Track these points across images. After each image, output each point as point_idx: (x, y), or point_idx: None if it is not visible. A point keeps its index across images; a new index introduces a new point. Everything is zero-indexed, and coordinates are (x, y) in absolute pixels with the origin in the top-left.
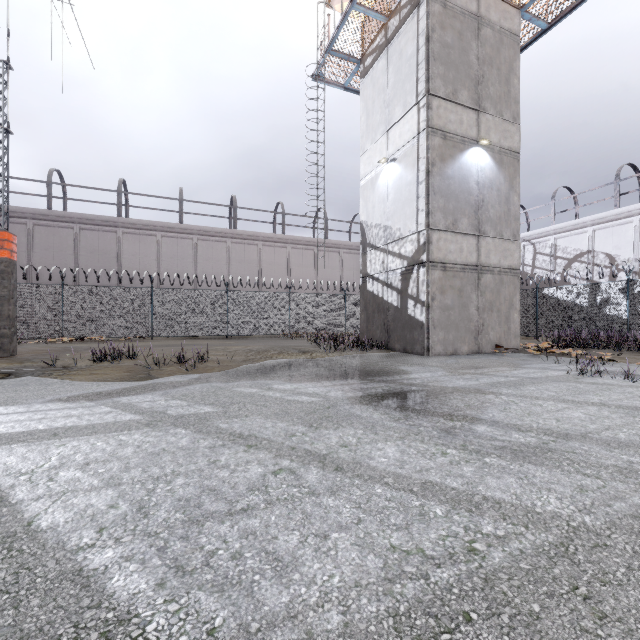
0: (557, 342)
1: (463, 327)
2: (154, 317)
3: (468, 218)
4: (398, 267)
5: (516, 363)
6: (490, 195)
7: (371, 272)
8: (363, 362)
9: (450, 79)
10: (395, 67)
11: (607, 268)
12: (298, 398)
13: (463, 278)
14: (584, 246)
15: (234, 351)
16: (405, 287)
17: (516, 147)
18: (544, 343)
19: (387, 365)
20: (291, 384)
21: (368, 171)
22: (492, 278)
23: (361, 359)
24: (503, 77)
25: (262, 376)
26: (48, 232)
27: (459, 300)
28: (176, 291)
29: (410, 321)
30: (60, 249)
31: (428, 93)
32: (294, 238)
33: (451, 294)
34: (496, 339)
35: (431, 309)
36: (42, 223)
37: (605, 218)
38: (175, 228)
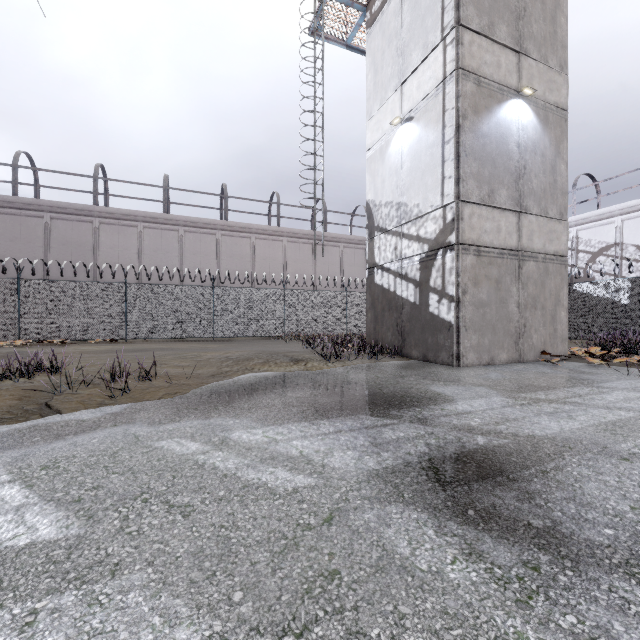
0: (605, 346)
1: (501, 329)
2: (128, 316)
3: (507, 189)
4: (416, 253)
5: (588, 379)
6: (533, 161)
7: (380, 261)
8: (376, 377)
9: (485, 8)
10: (412, 2)
11: (638, 262)
12: (268, 476)
13: (501, 266)
14: (611, 238)
15: (206, 360)
16: (425, 278)
17: (563, 103)
18: (592, 348)
19: (411, 383)
20: (265, 428)
21: (376, 139)
22: (535, 266)
23: (372, 372)
24: (548, 13)
25: (224, 407)
26: (14, 221)
27: (496, 294)
28: (154, 287)
29: (432, 321)
30: (28, 240)
31: (458, 24)
32: (290, 231)
33: (486, 286)
34: (540, 344)
35: (462, 305)
36: (7, 211)
37: (636, 206)
38: (158, 218)
